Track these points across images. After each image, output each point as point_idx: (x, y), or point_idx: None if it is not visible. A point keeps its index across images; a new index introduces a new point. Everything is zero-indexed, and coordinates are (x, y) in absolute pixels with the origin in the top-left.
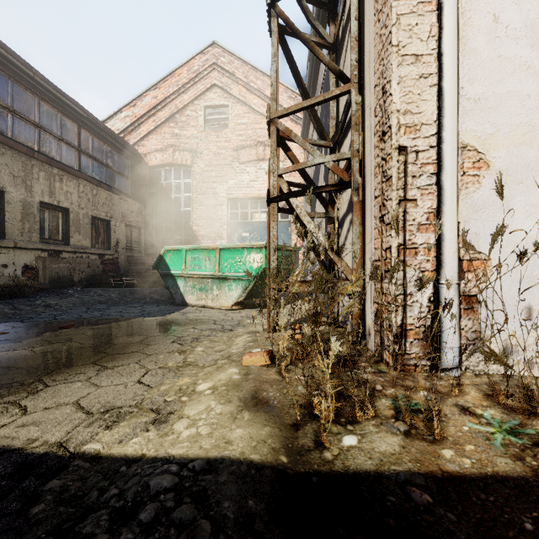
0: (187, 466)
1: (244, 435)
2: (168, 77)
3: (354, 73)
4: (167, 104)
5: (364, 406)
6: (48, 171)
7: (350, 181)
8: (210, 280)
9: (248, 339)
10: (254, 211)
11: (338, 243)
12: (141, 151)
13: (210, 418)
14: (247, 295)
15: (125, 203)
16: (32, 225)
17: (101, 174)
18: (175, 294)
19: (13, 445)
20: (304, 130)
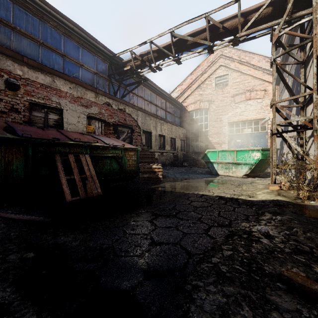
0: (270, 199)
1: (280, 198)
2: (197, 68)
3: (315, 87)
4: (196, 80)
5: (317, 199)
6: (160, 122)
7: (312, 127)
8: (231, 164)
9: (263, 185)
10: (243, 128)
11: (306, 148)
12: (184, 105)
13: (268, 196)
14: (250, 171)
15: (180, 130)
16: (157, 143)
17: (171, 119)
18: (212, 170)
19: (222, 196)
20: (277, 79)
